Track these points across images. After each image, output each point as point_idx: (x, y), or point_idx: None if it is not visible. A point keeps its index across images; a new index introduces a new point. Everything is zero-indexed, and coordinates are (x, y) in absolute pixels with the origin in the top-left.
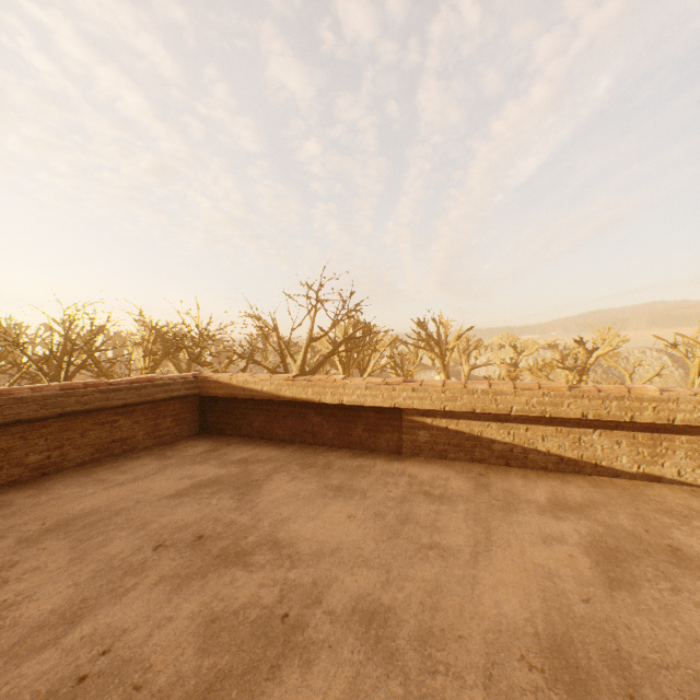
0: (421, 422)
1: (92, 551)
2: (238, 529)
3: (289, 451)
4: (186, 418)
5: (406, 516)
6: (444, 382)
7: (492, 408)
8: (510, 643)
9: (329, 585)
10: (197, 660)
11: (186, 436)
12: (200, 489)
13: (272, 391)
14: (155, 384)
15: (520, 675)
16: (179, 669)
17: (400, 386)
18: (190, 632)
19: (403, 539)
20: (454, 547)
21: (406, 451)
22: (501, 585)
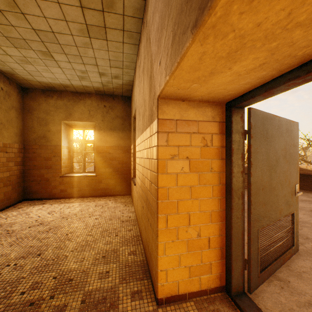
0: None
1: None
2: None
3: None
4: None
5: None
6: None
7: None
8: None
9: None
10: None
11: None
12: (302, 201)
13: None
14: None
15: None
16: None
17: None
18: None
19: None
20: None
21: None
22: None
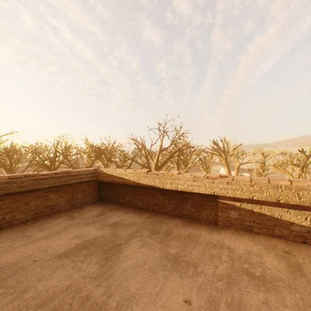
0: (232, 205)
1: None
2: (89, 310)
3: (144, 217)
4: (90, 192)
5: (238, 309)
6: (250, 178)
7: (295, 200)
8: None
9: None
10: None
11: (90, 203)
12: (80, 250)
13: (135, 179)
14: (70, 175)
15: None
16: None
17: (218, 180)
18: None
19: None
20: None
21: (220, 223)
22: None
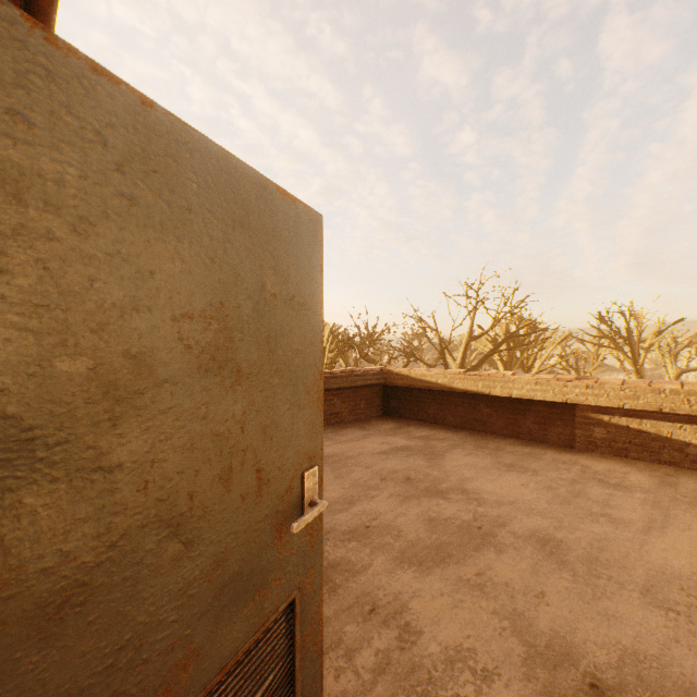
0: (596, 419)
1: (344, 475)
2: (433, 479)
3: (461, 434)
4: (374, 402)
5: (577, 492)
6: (623, 380)
7: (684, 409)
8: (671, 580)
9: (510, 520)
10: (427, 534)
11: (374, 417)
12: (398, 451)
13: (445, 383)
14: (356, 374)
15: (676, 596)
16: (418, 535)
17: (572, 383)
18: (419, 522)
19: (573, 506)
20: (625, 519)
21: (578, 445)
22: (671, 550)
